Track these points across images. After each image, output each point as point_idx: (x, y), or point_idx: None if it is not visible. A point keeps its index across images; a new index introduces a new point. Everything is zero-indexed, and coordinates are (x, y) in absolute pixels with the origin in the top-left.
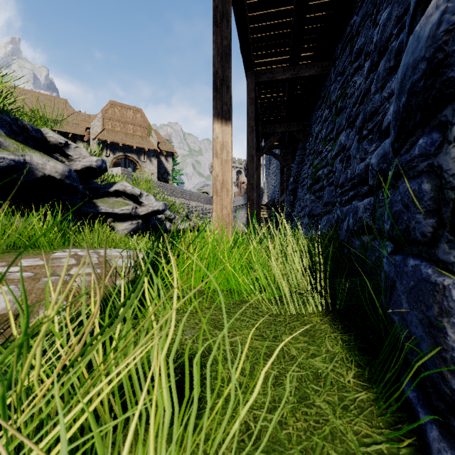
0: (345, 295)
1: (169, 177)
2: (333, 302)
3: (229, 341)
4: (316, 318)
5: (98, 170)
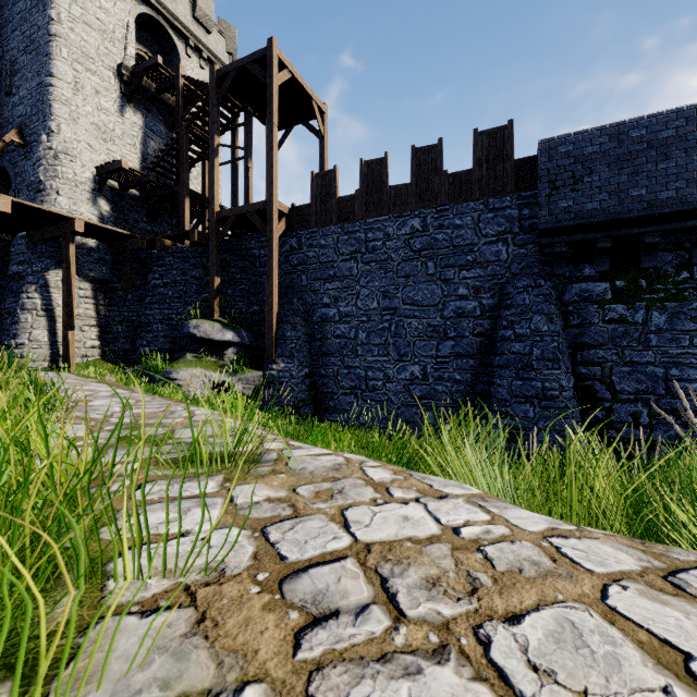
0: None
1: None
2: None
3: None
4: None
5: None
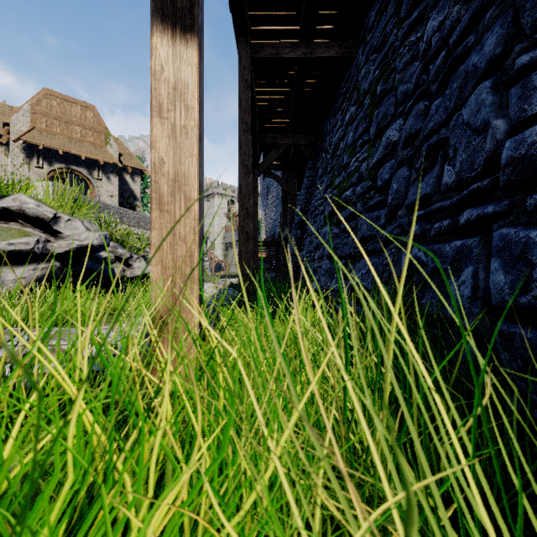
0: None
1: (137, 202)
2: None
3: None
4: None
5: None
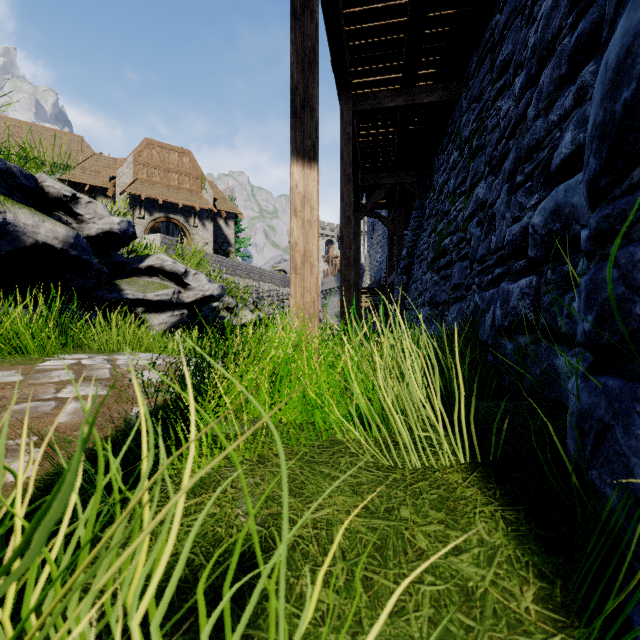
0: (503, 437)
1: (230, 248)
2: (480, 445)
3: (310, 518)
4: (455, 474)
5: (122, 237)
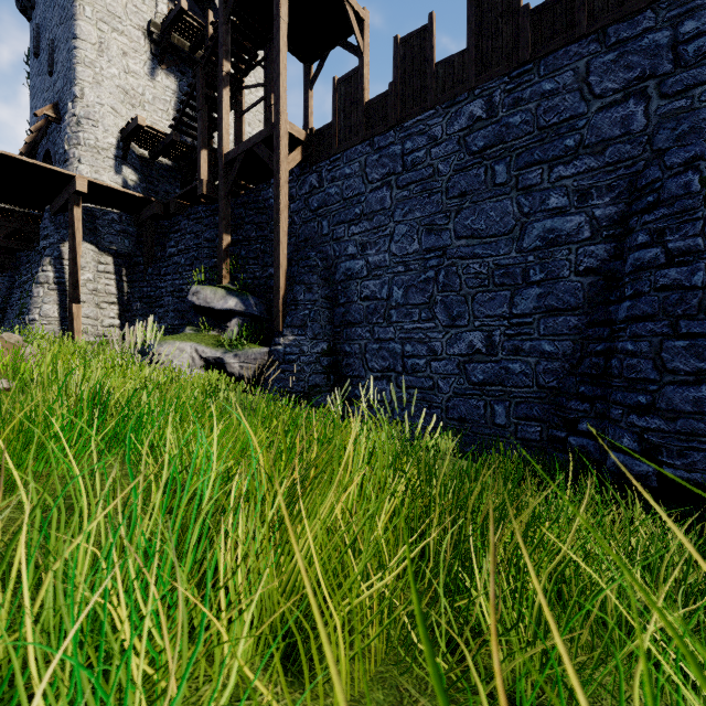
0: None
1: None
2: None
3: None
4: None
5: None
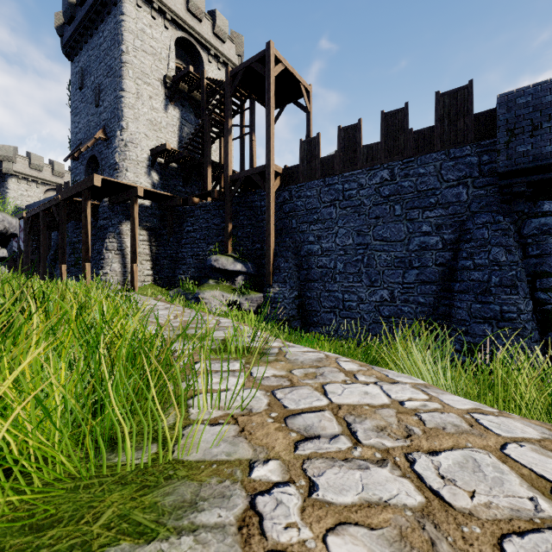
0: None
1: None
2: None
3: None
4: None
5: None
